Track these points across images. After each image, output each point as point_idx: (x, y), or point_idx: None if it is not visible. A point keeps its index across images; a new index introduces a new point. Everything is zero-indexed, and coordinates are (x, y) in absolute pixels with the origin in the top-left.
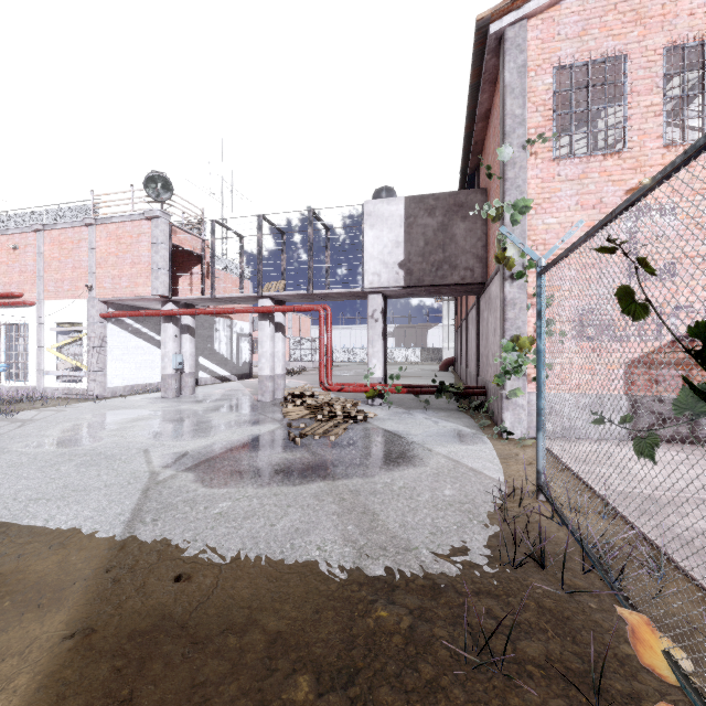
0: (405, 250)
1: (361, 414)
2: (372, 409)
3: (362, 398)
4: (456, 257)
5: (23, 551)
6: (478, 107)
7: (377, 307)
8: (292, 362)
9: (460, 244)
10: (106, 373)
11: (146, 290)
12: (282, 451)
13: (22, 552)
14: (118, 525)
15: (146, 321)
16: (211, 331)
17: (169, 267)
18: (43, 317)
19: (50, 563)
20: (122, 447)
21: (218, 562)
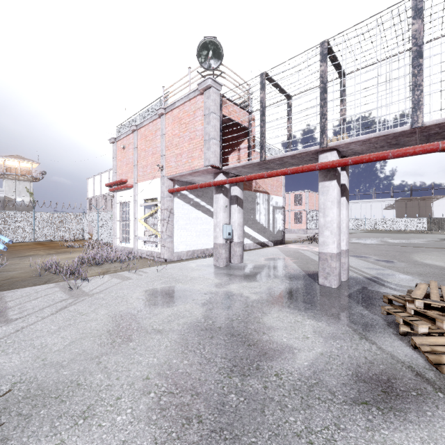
0: None
1: None
2: None
3: None
4: None
5: None
6: None
7: None
8: (309, 229)
9: None
10: (173, 240)
11: (199, 163)
12: None
13: None
14: None
15: (203, 196)
16: (253, 204)
17: (219, 138)
18: (137, 195)
19: None
20: None
21: None
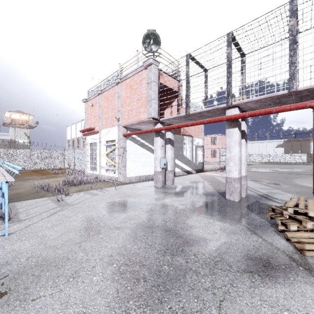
0: None
1: None
2: None
3: None
4: None
5: None
6: None
7: None
8: (221, 162)
9: None
10: (126, 169)
11: (144, 116)
12: None
13: None
14: None
15: (147, 138)
16: (181, 144)
17: (158, 98)
18: (101, 138)
19: None
20: None
21: None
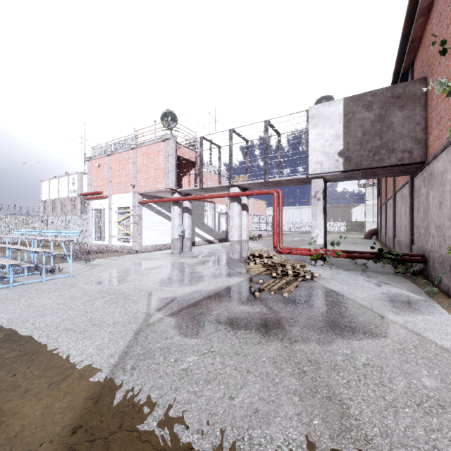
0: (344, 141)
1: (308, 274)
2: (315, 269)
3: (305, 259)
4: (393, 142)
5: (31, 386)
6: (420, 1)
7: (319, 189)
8: (254, 231)
9: (397, 130)
10: (142, 237)
11: (162, 186)
12: (245, 304)
13: (30, 387)
14: (105, 369)
15: (164, 205)
16: (202, 211)
17: (175, 170)
18: (111, 204)
19: (39, 407)
20: (137, 289)
21: (171, 447)
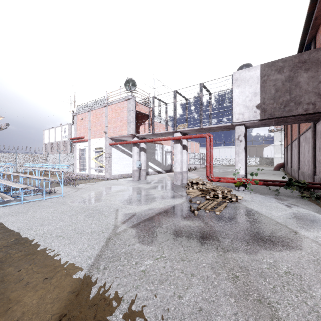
0: (260, 97)
1: (234, 197)
2: (238, 193)
3: (230, 185)
4: (300, 97)
5: (31, 279)
6: None
7: (241, 133)
8: (190, 164)
9: (303, 87)
10: (111, 169)
11: (125, 132)
12: (186, 219)
13: (30, 280)
14: (84, 268)
15: (127, 146)
16: (153, 150)
17: (135, 121)
18: (90, 145)
19: (35, 297)
20: (108, 206)
21: None
